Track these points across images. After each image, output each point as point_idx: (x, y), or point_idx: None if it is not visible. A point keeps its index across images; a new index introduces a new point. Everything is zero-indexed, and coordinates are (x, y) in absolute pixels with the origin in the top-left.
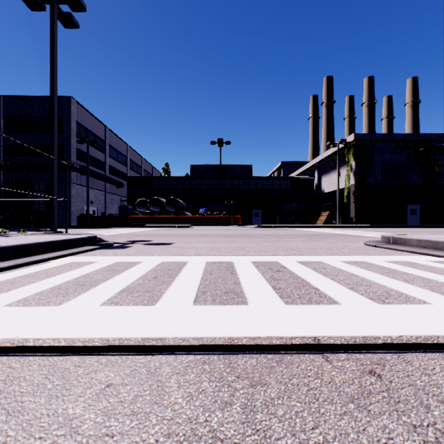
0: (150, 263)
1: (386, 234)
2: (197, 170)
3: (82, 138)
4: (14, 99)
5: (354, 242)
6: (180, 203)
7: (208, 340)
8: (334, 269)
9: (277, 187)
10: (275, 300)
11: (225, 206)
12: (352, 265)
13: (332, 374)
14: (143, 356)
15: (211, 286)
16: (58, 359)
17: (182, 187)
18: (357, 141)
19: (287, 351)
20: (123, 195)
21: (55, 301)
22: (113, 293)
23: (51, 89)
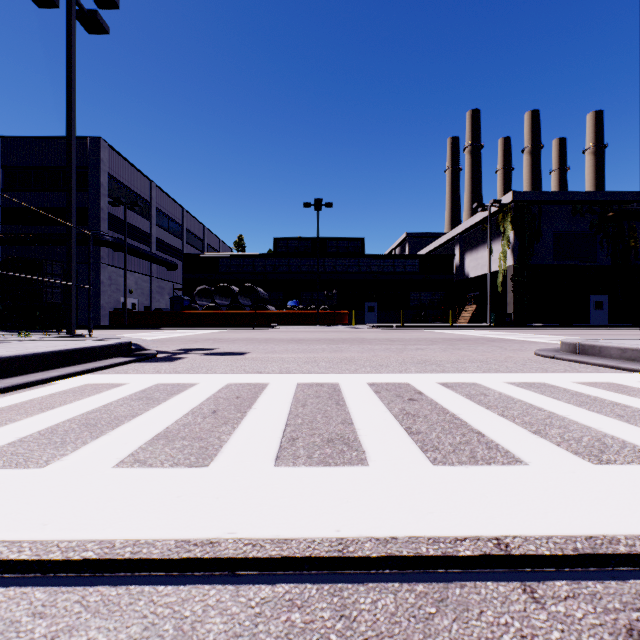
0: (210, 387)
1: (568, 339)
2: (284, 245)
3: (116, 198)
4: (17, 141)
5: (519, 351)
6: (259, 293)
7: (300, 547)
8: (499, 397)
9: (400, 270)
10: (413, 456)
11: (324, 297)
12: (527, 389)
13: (554, 638)
14: (174, 589)
15: (304, 429)
16: (5, 596)
17: (263, 270)
18: (517, 203)
19: (449, 569)
20: (176, 281)
21: (40, 458)
22: (141, 442)
23: (67, 124)
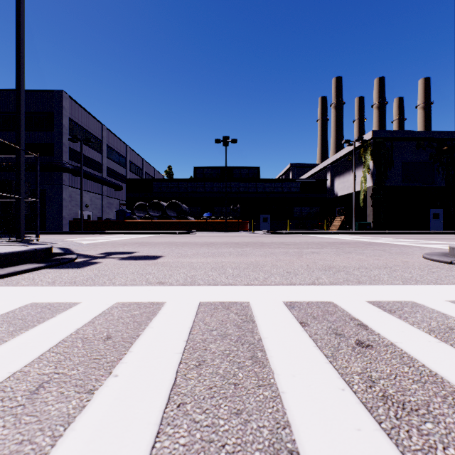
0: (86, 311)
1: None
2: (201, 172)
3: (74, 135)
4: (0, 93)
5: (405, 255)
6: (182, 207)
7: None
8: None
9: (286, 190)
10: None
11: (230, 210)
12: None
13: None
14: None
15: None
16: None
17: (185, 190)
18: (375, 140)
19: None
20: (122, 199)
21: None
22: None
23: (17, 64)
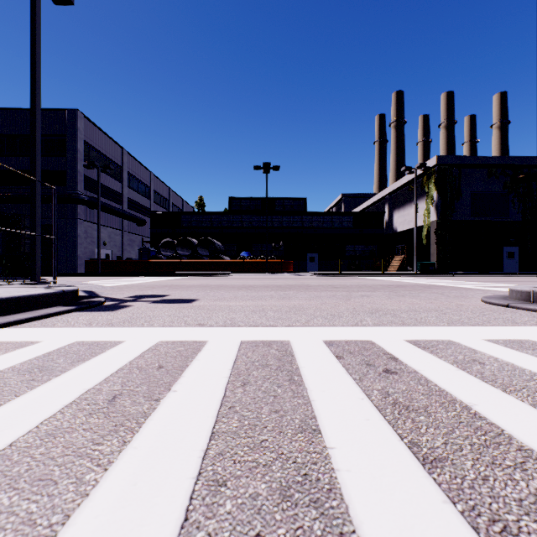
0: (133, 348)
1: (516, 286)
2: (237, 203)
3: (90, 162)
4: (5, 113)
5: (463, 298)
6: (215, 245)
7: None
8: (501, 366)
9: (337, 225)
10: None
11: (272, 248)
12: (523, 352)
13: None
14: None
15: (240, 447)
16: None
17: (219, 225)
18: (440, 166)
19: None
20: (145, 235)
21: None
22: None
23: (32, 84)
